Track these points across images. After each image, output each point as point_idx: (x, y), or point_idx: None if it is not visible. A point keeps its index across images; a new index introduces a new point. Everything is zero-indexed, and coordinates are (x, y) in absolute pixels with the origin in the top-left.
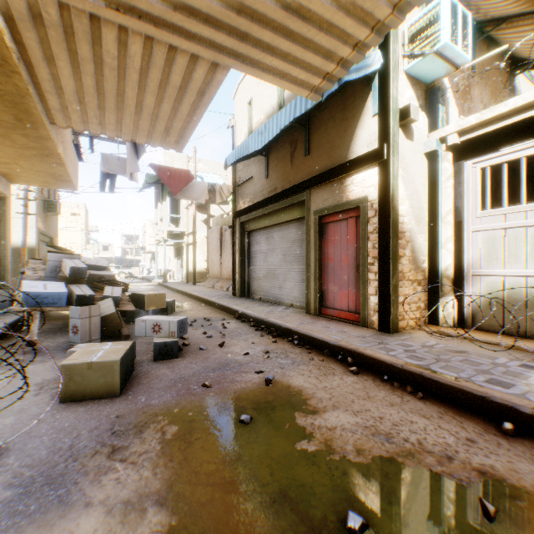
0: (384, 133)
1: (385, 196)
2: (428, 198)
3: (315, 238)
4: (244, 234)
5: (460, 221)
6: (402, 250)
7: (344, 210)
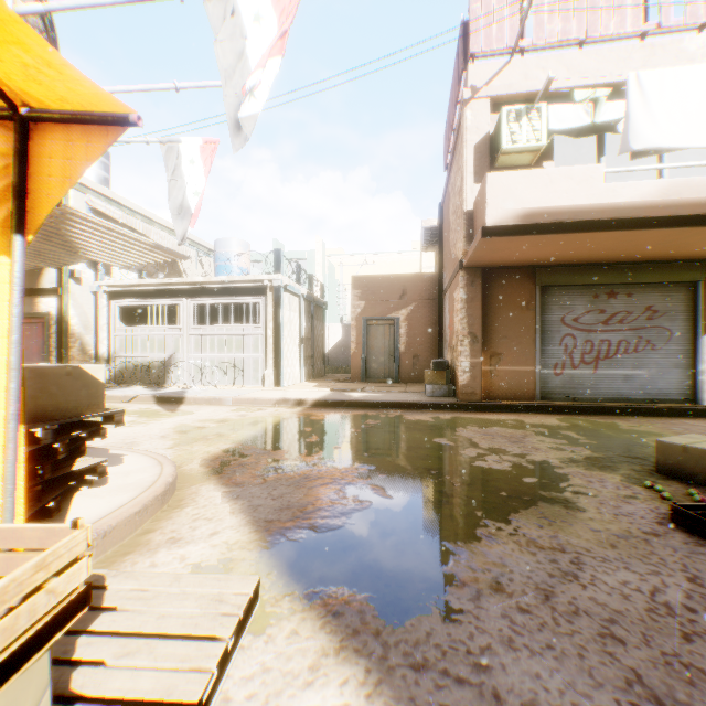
0: (61, 281)
1: (61, 315)
2: (95, 316)
3: None
4: None
5: (111, 330)
6: (74, 344)
7: (37, 317)
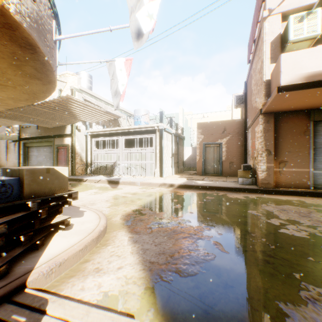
0: (72, 131)
1: (72, 145)
2: (85, 145)
3: (56, 152)
4: (26, 147)
5: (91, 151)
6: (77, 157)
7: (64, 146)
